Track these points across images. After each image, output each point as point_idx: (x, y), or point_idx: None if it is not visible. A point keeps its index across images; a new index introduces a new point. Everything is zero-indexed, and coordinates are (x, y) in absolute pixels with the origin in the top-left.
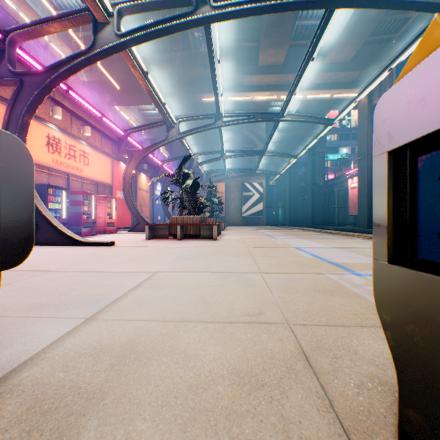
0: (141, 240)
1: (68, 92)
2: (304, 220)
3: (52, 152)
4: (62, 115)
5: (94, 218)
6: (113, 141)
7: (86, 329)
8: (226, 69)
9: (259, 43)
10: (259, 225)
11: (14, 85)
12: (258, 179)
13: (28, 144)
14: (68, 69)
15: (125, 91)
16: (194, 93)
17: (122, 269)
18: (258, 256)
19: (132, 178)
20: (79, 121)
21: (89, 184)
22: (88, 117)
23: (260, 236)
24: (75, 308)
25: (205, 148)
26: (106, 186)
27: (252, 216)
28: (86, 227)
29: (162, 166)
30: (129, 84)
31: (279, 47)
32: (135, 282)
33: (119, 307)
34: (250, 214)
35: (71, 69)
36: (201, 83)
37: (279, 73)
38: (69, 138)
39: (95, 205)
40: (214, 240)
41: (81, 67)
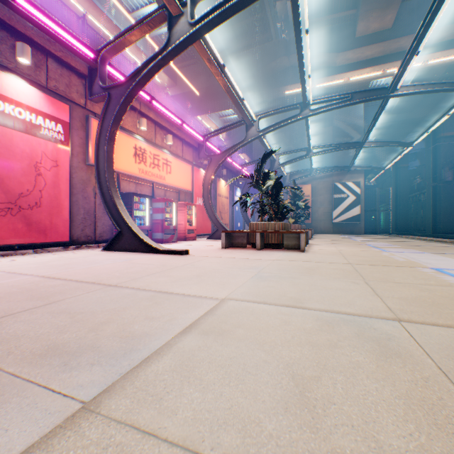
0: (217, 248)
1: (151, 102)
2: (418, 227)
3: (138, 163)
4: (146, 126)
5: (174, 225)
6: (193, 148)
7: (58, 449)
8: (313, 51)
9: (357, 9)
10: (354, 233)
11: (104, 100)
12: (353, 178)
13: (118, 156)
14: (146, 74)
15: (205, 98)
16: (276, 88)
17: (183, 290)
18: (374, 280)
19: (210, 184)
20: (162, 131)
21: (171, 192)
22: (170, 127)
23: (362, 248)
24: (87, 367)
25: (288, 148)
26: (187, 193)
27: (345, 223)
28: (168, 234)
29: (241, 171)
30: (209, 91)
31: (386, 4)
32: (190, 316)
33: (146, 380)
34: (343, 220)
35: (149, 72)
36: (283, 75)
37: (385, 39)
38: (153, 148)
39: (175, 212)
40: (300, 252)
41: (157, 68)
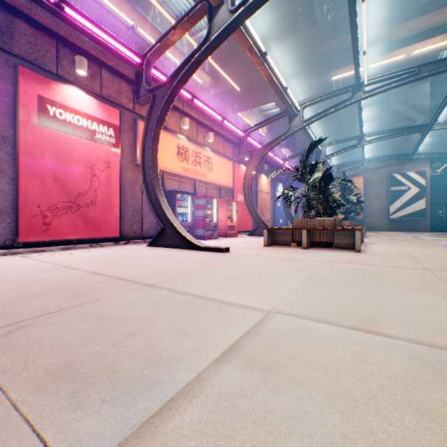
0: (258, 246)
1: (192, 101)
2: None
3: (181, 161)
4: (188, 125)
5: (215, 221)
6: (233, 144)
7: None
8: (366, 27)
9: None
10: (417, 230)
11: (149, 102)
12: (415, 167)
13: (162, 155)
14: (187, 70)
15: (246, 94)
16: (321, 74)
17: (221, 296)
18: None
19: (251, 179)
20: (203, 129)
21: (212, 189)
22: (211, 124)
23: (436, 249)
24: (95, 405)
25: (335, 138)
26: (228, 190)
27: (405, 219)
28: (208, 230)
29: (283, 165)
30: (250, 86)
31: None
32: (229, 334)
33: (164, 446)
34: (402, 216)
35: (189, 69)
36: (329, 59)
37: None
38: (195, 146)
39: (216, 208)
40: (355, 252)
41: (198, 64)
